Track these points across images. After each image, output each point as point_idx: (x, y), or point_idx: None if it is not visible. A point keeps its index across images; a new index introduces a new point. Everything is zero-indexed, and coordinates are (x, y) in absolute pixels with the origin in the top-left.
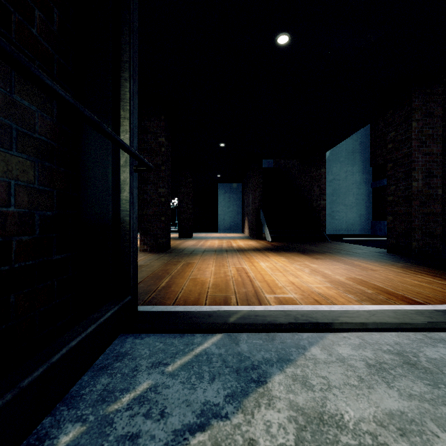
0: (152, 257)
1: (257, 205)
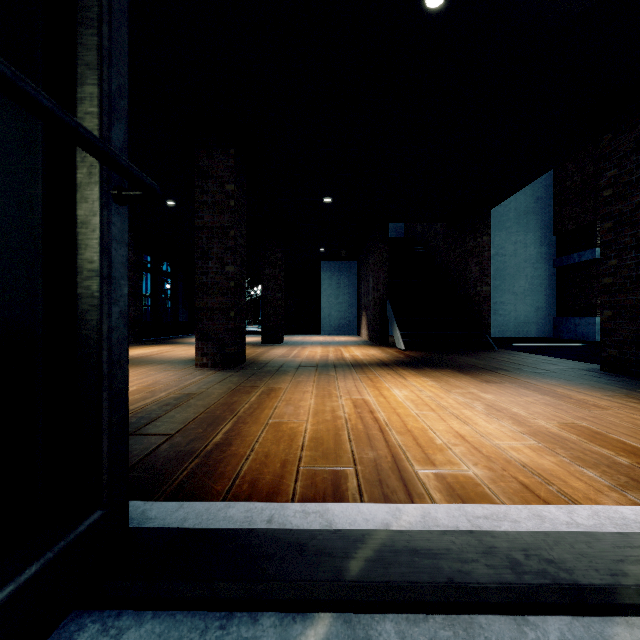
0: (214, 378)
1: (381, 294)
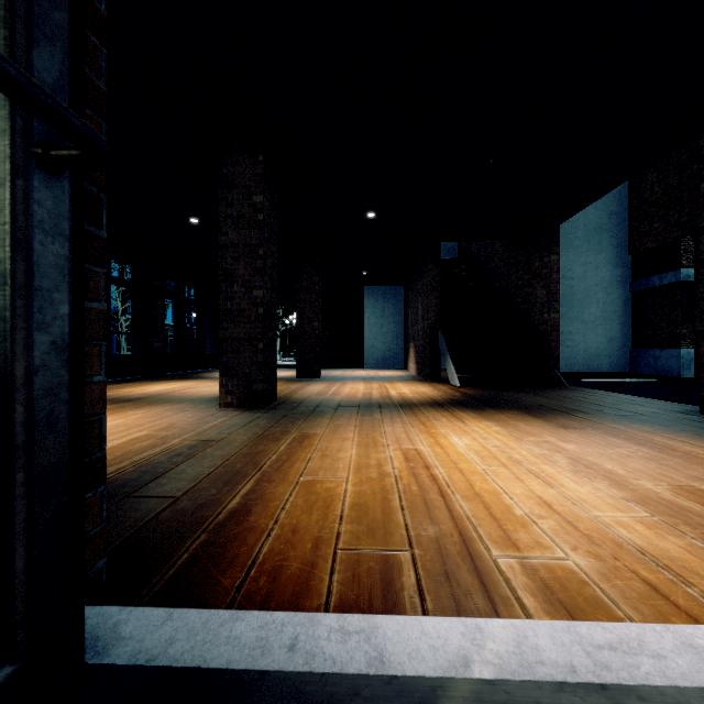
0: (238, 420)
1: (432, 322)
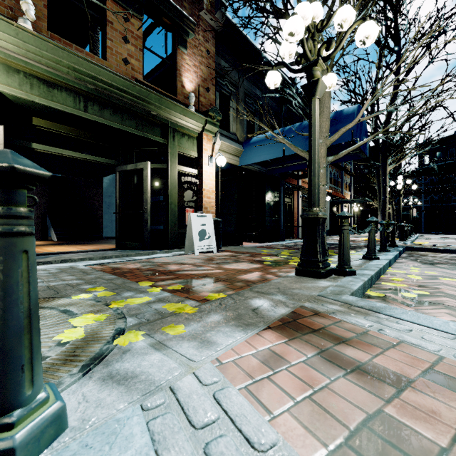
0: None
1: (43, 212)
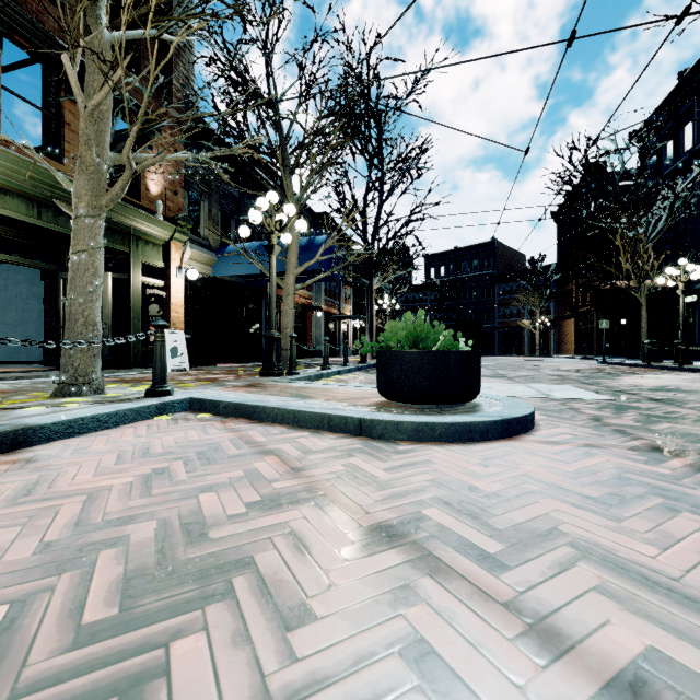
0: None
1: None
